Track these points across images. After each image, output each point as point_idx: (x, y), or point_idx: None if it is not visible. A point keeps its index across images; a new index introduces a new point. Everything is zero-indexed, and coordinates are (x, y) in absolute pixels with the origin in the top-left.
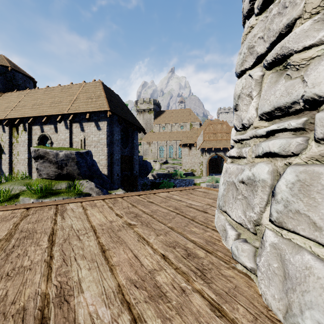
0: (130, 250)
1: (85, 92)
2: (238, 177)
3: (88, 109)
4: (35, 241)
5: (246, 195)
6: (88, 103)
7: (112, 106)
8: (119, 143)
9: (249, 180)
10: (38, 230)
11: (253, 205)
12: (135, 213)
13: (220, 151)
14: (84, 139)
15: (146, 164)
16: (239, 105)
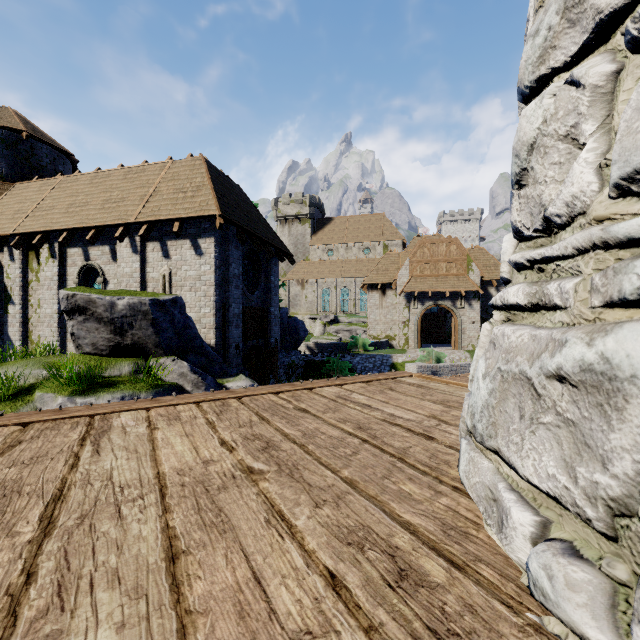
0: (244, 556)
1: (173, 179)
2: (541, 362)
3: (178, 213)
4: (7, 521)
5: (574, 415)
6: (178, 201)
7: (226, 207)
8: (241, 282)
9: (587, 374)
10: (26, 486)
11: (608, 451)
12: (266, 439)
13: (445, 299)
14: (170, 275)
15: (295, 325)
16: (531, 169)
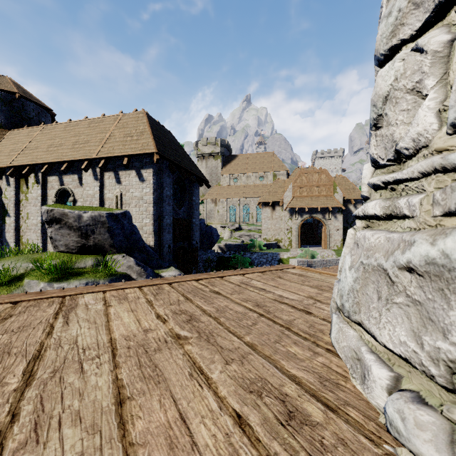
0: (173, 401)
1: (123, 127)
2: (394, 257)
3: (127, 151)
4: None
5: (421, 297)
6: (127, 143)
7: (161, 147)
8: (171, 201)
9: (431, 266)
10: (14, 348)
11: (448, 324)
12: (190, 313)
13: (318, 212)
14: (121, 195)
15: (210, 231)
16: (385, 115)
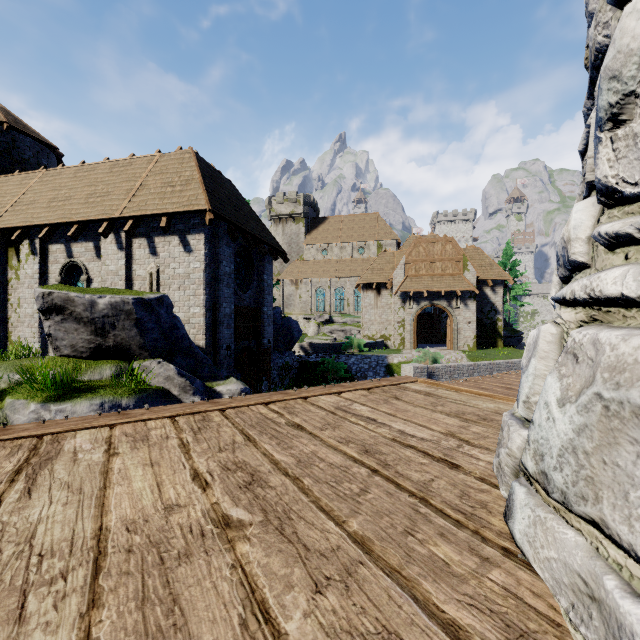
0: None
1: (160, 173)
2: None
3: (166, 208)
4: None
5: None
6: (166, 195)
7: (217, 202)
8: (232, 280)
9: None
10: None
11: None
12: (251, 468)
13: (441, 298)
14: (158, 273)
15: (289, 325)
16: None
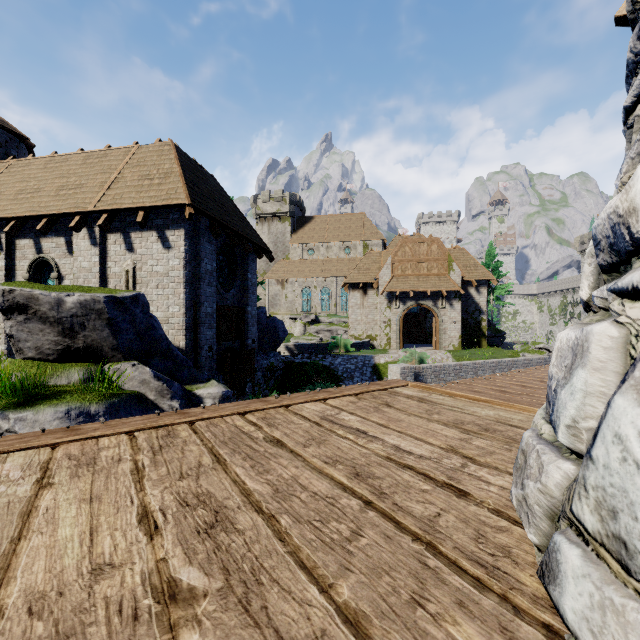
0: None
1: (138, 165)
2: None
3: (143, 202)
4: None
5: None
6: (143, 189)
7: (198, 197)
8: (214, 279)
9: None
10: None
11: None
12: (216, 503)
13: (427, 298)
14: (134, 270)
15: (274, 325)
16: None
